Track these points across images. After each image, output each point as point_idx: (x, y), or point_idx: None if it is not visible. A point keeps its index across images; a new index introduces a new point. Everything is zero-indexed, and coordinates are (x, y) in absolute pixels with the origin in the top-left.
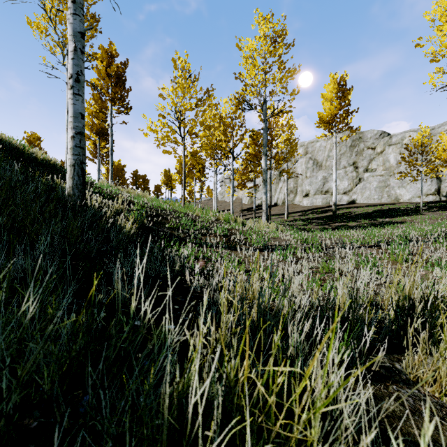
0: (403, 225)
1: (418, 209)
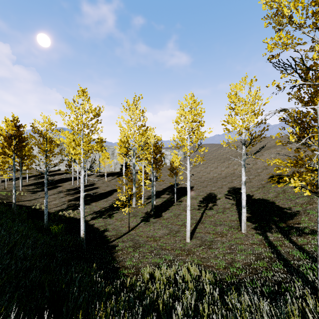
0: (59, 187)
1: (70, 179)
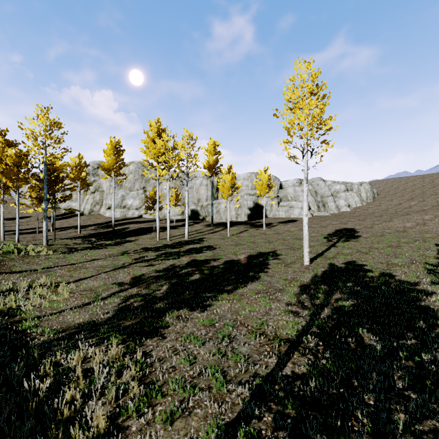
0: (128, 243)
1: (154, 230)
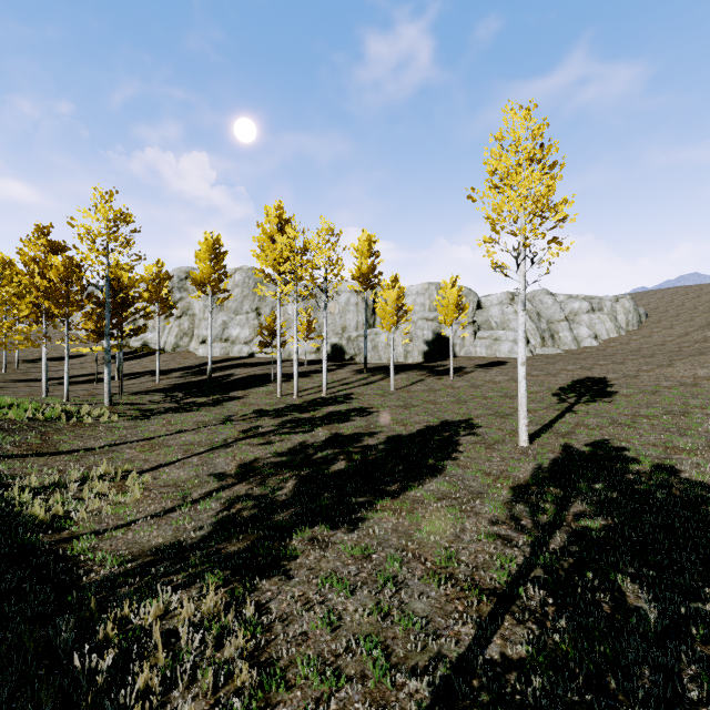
0: (233, 402)
1: (274, 378)
